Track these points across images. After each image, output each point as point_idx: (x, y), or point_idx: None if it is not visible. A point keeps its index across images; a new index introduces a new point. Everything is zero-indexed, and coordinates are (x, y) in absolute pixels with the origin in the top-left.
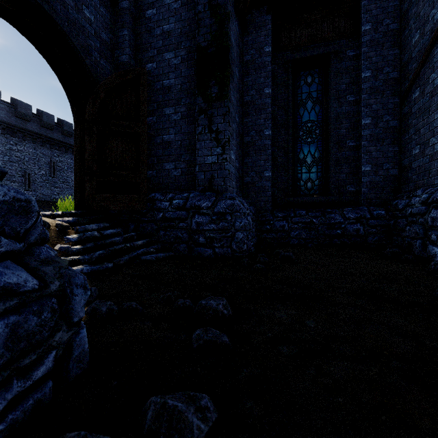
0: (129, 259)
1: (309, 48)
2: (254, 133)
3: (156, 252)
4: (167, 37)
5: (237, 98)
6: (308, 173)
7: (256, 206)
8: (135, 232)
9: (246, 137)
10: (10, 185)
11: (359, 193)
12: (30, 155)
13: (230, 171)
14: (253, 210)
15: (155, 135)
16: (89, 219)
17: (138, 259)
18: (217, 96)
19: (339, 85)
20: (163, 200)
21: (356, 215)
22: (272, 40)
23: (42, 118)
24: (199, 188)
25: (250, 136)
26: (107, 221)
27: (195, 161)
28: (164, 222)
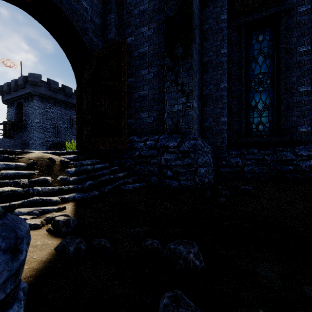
0: (112, 188)
1: (261, 10)
2: (212, 87)
3: (133, 182)
4: (142, 15)
5: (198, 59)
6: (259, 117)
7: (214, 145)
8: (118, 166)
9: (205, 91)
10: (46, 134)
11: (310, 133)
12: (58, 115)
13: (193, 116)
14: (211, 149)
15: (133, 91)
16: (85, 156)
17: (119, 188)
18: (182, 55)
19: (290, 39)
20: (139, 141)
21: (309, 153)
22: (227, 9)
23: (65, 90)
24: (167, 131)
25: (208, 89)
26: (99, 158)
27: (164, 110)
28: (140, 158)
